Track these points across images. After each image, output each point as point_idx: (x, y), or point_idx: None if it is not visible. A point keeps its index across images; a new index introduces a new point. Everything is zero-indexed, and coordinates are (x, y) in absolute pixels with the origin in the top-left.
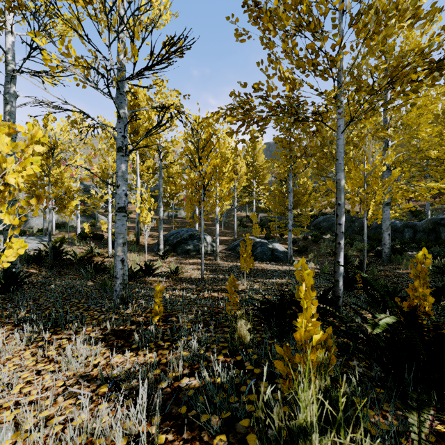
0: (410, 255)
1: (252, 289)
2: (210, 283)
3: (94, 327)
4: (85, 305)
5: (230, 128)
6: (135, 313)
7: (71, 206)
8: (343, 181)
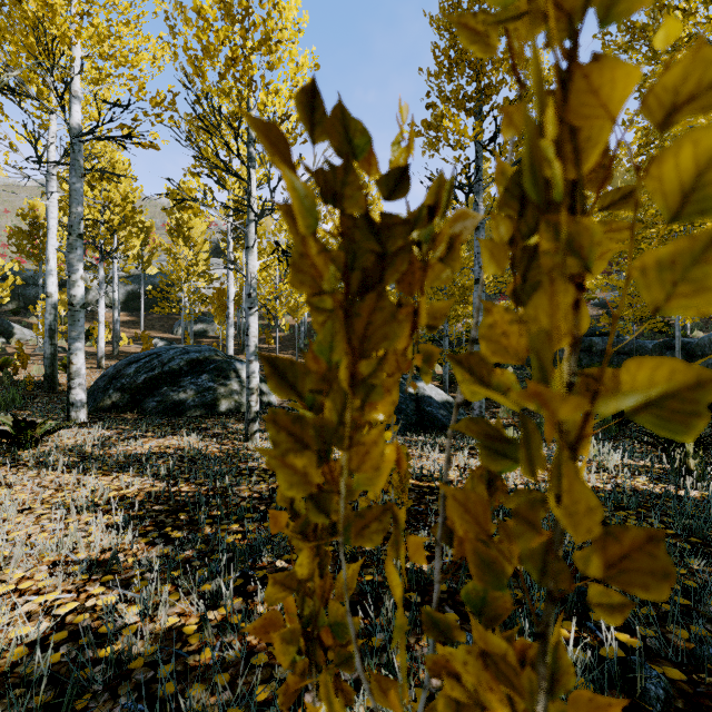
0: None
1: None
2: None
3: None
4: None
5: None
6: None
7: None
8: None
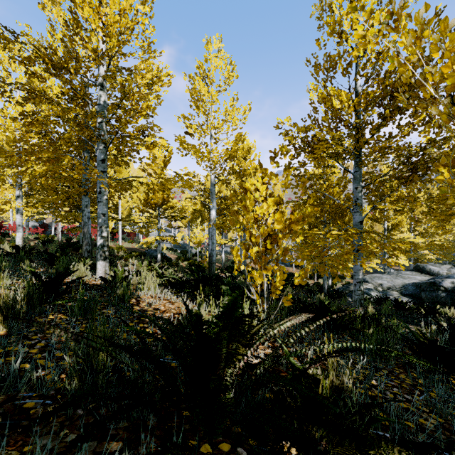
0: None
1: None
2: None
3: None
4: None
5: None
6: None
7: None
8: None
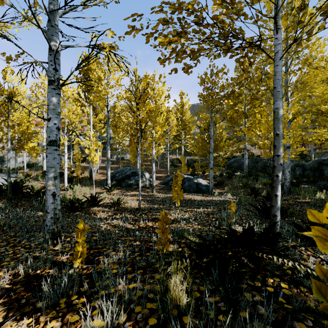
0: (303, 187)
1: (183, 219)
2: (146, 212)
3: (8, 271)
4: (16, 240)
5: (162, 54)
6: (63, 250)
7: (27, 147)
8: (281, 109)
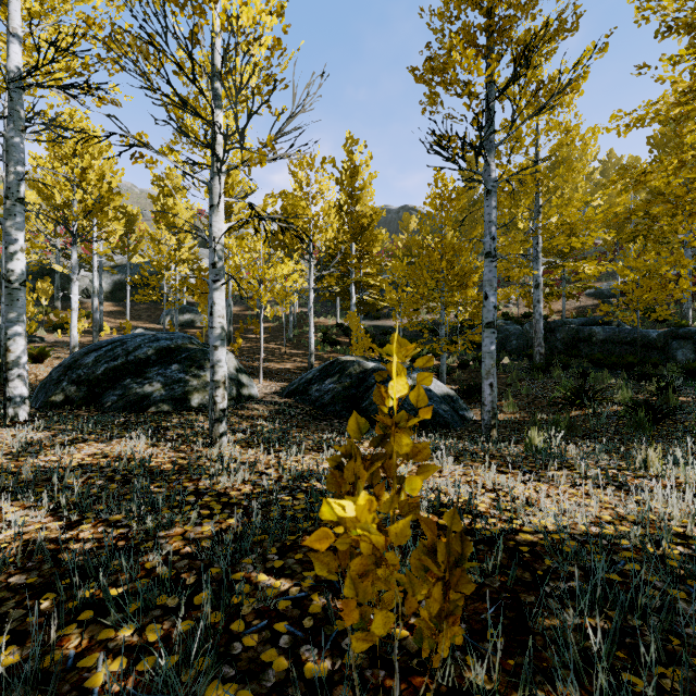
0: None
1: None
2: None
3: None
4: None
5: None
6: None
7: None
8: None
